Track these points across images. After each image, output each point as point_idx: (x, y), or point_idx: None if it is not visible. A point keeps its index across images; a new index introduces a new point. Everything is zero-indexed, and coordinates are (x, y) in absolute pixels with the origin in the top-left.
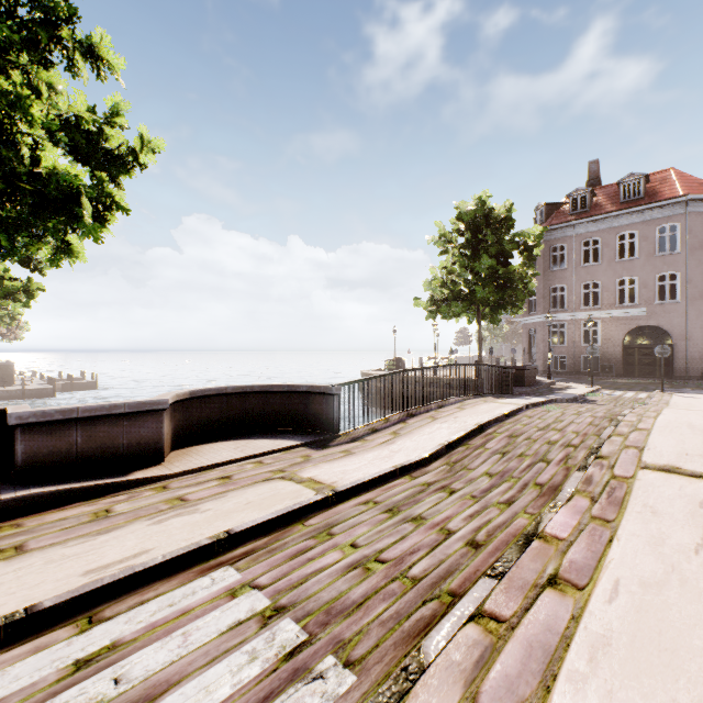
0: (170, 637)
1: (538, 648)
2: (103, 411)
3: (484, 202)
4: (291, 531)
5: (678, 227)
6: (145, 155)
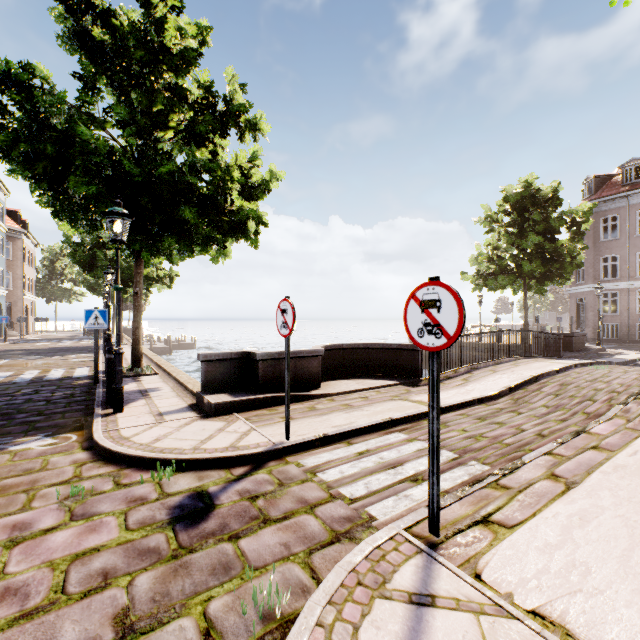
0: (391, 450)
1: (584, 464)
2: (294, 354)
3: (530, 184)
4: (422, 423)
5: None
6: (272, 183)
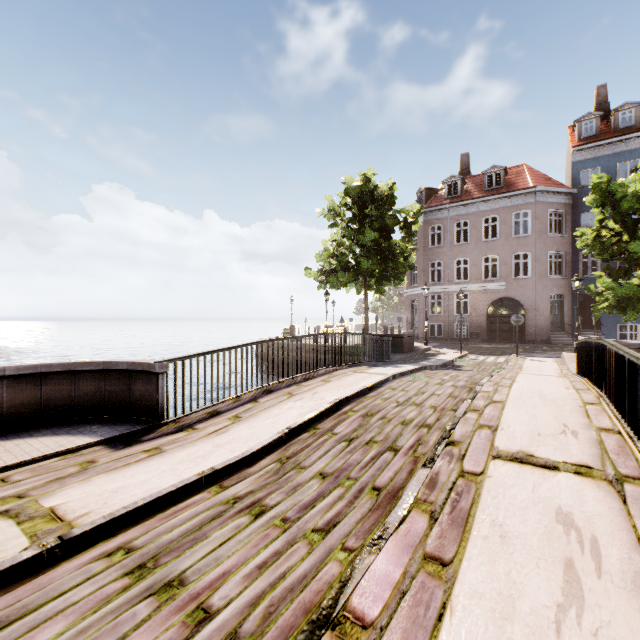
0: None
1: None
2: None
3: (370, 179)
4: None
5: (529, 214)
6: None
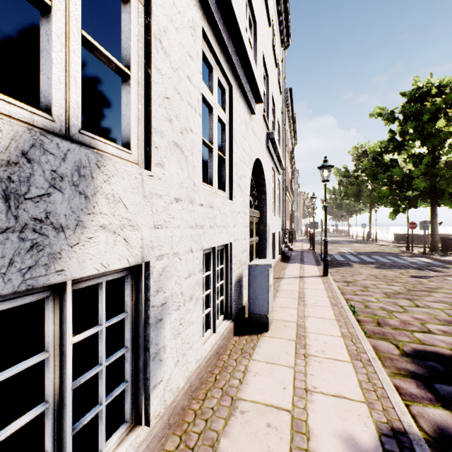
0: None
1: None
2: (419, 234)
3: None
4: None
5: None
6: None
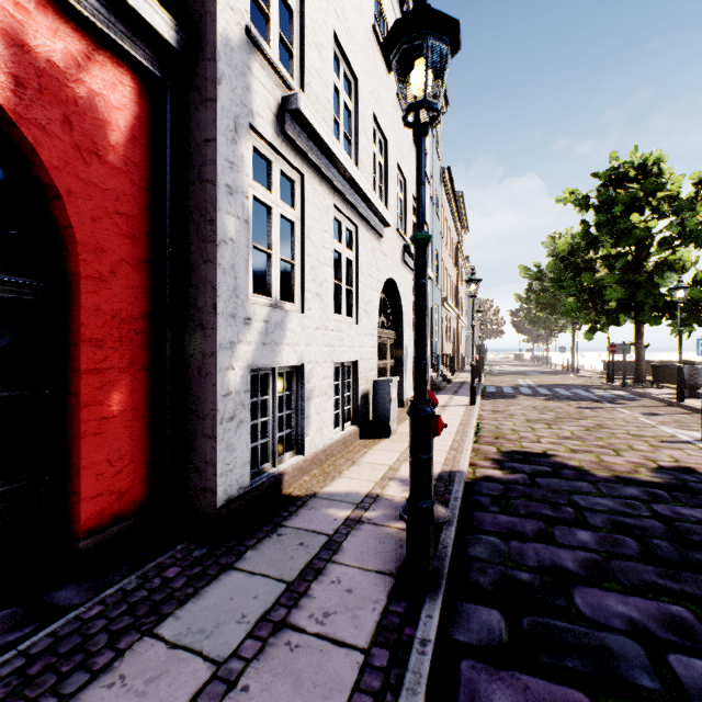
0: None
1: None
2: None
3: None
4: None
5: None
6: None
